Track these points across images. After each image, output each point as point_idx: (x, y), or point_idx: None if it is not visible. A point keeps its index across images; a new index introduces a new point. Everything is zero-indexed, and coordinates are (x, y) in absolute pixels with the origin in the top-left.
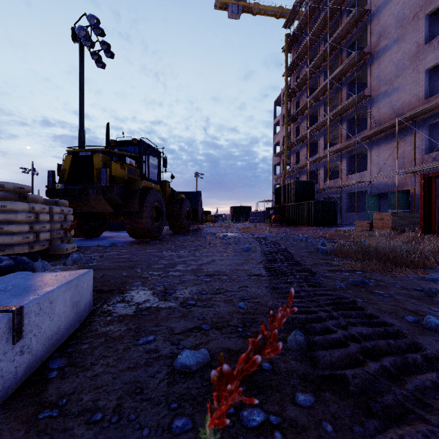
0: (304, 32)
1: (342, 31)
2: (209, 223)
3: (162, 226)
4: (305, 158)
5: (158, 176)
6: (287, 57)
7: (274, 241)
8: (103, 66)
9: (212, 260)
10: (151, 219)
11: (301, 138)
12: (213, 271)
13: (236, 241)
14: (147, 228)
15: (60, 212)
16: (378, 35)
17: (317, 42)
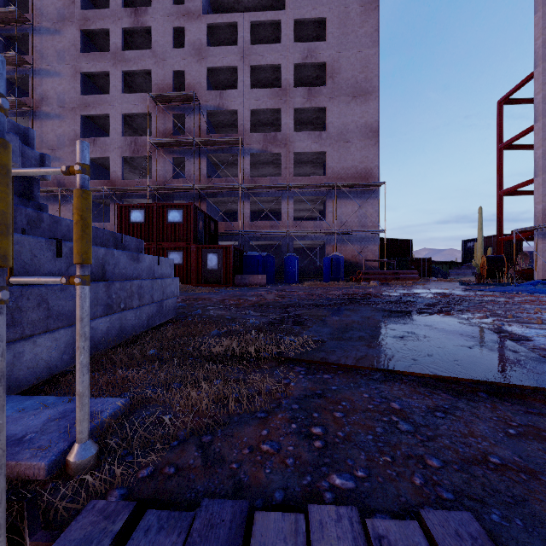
0: None
1: None
2: None
3: None
4: None
5: None
6: None
7: None
8: None
9: None
10: None
11: None
12: None
13: None
14: None
15: None
16: (41, 97)
17: None
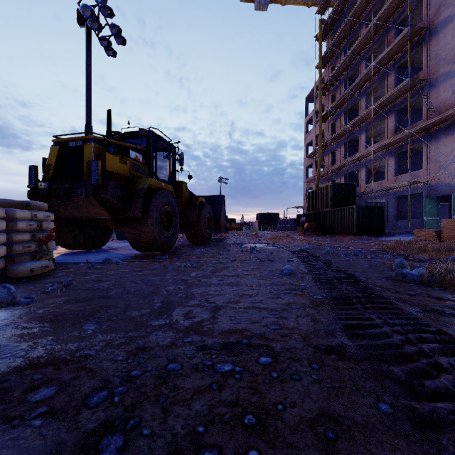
0: (341, 16)
1: (390, 7)
2: (234, 232)
3: (175, 236)
4: (342, 158)
5: (172, 176)
6: (321, 46)
7: (320, 256)
8: (114, 54)
9: (236, 295)
10: (159, 227)
11: (338, 136)
12: (239, 330)
13: (269, 256)
14: (153, 238)
15: (30, 218)
16: (438, 5)
17: (358, 24)
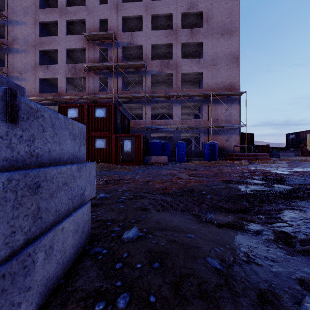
0: None
1: None
2: None
3: None
4: None
5: None
6: None
7: None
8: None
9: None
10: None
11: None
12: None
13: None
14: None
15: None
16: (13, 38)
17: None
